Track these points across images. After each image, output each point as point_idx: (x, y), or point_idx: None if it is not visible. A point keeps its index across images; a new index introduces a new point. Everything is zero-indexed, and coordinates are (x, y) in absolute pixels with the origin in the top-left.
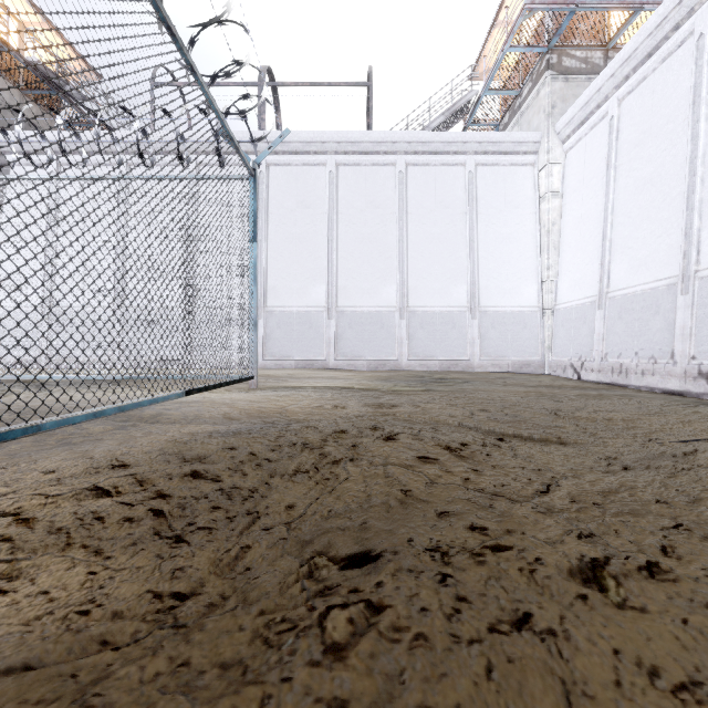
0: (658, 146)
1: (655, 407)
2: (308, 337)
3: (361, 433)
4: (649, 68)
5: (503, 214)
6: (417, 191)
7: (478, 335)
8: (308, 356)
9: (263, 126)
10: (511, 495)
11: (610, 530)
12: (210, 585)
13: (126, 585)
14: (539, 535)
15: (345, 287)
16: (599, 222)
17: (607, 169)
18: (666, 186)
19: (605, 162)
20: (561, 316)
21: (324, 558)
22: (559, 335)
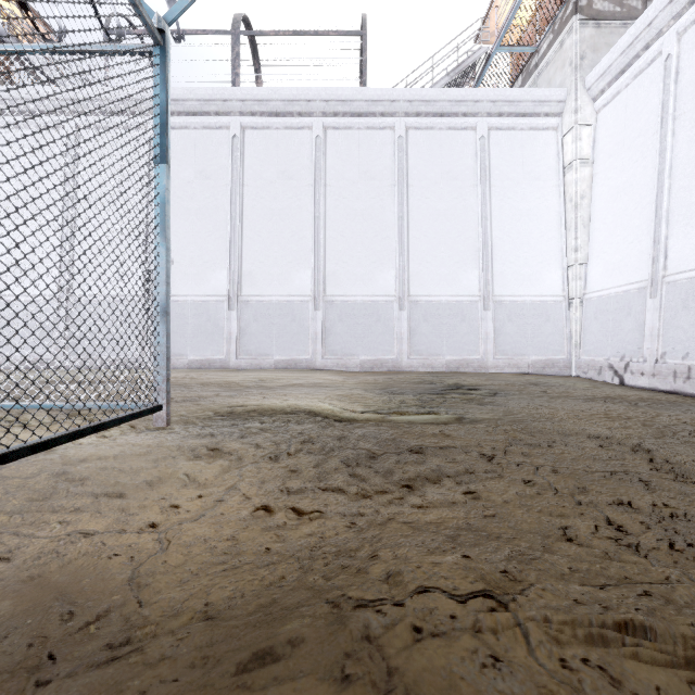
0: None
1: None
2: (290, 332)
3: None
4: None
5: (521, 186)
6: (419, 160)
7: (492, 330)
8: (290, 355)
9: (238, 82)
10: None
11: None
12: None
13: None
14: None
15: (335, 272)
16: (648, 190)
17: (662, 122)
18: None
19: (659, 113)
20: (593, 307)
21: None
22: (590, 330)
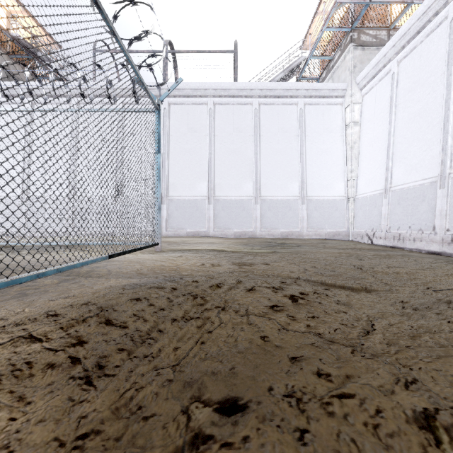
0: (424, 92)
1: (426, 264)
2: (195, 216)
3: (230, 286)
4: (418, 40)
5: (322, 136)
6: (266, 121)
7: (306, 215)
8: (195, 228)
9: (166, 79)
10: (343, 339)
11: (427, 376)
12: (108, 425)
13: (38, 427)
14: (374, 384)
15: (220, 183)
16: (384, 142)
17: (390, 107)
18: (429, 117)
19: (389, 102)
20: (360, 203)
21: (200, 404)
22: (358, 215)
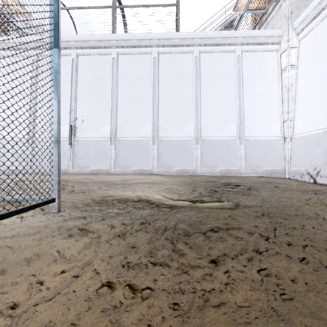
0: None
1: None
2: (141, 155)
3: None
4: None
5: (259, 80)
6: (206, 68)
7: (244, 154)
8: (140, 167)
9: (115, 31)
10: None
11: None
12: None
13: None
14: None
15: (163, 125)
16: None
17: None
18: None
19: None
20: (298, 142)
21: None
22: (296, 154)
